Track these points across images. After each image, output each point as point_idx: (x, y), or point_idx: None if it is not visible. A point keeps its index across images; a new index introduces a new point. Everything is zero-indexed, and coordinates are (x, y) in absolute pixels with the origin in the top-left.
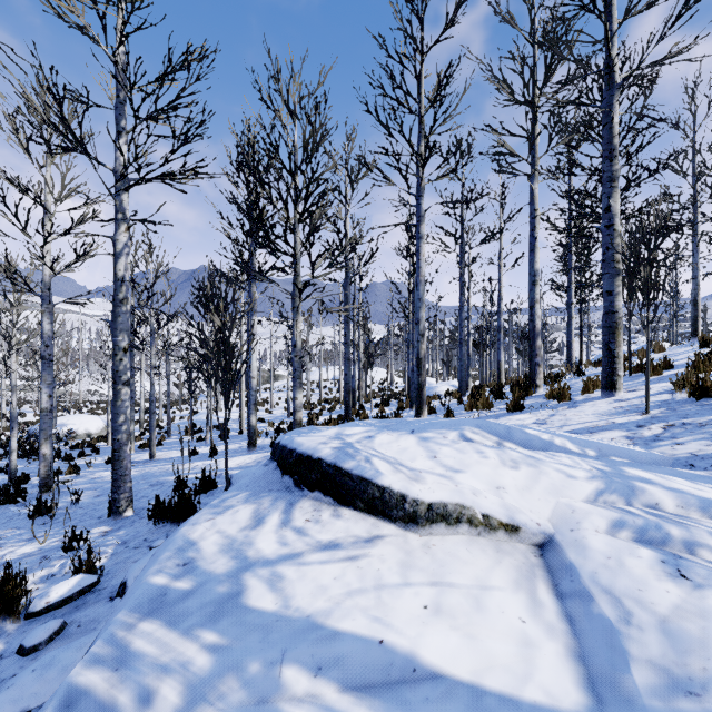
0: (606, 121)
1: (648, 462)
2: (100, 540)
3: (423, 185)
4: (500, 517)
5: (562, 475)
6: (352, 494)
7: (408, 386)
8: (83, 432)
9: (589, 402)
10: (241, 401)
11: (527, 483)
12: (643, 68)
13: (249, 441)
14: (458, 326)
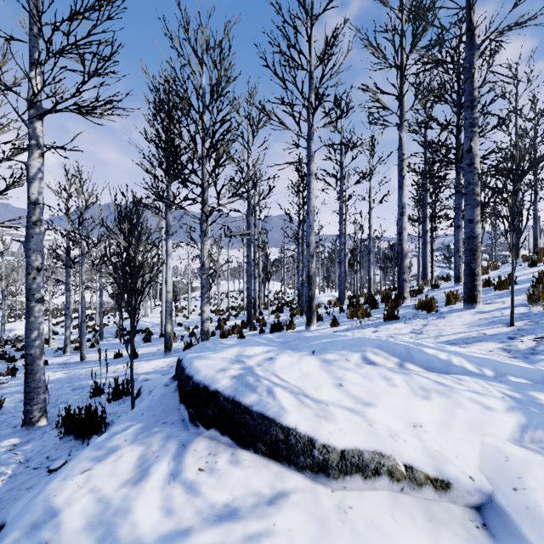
0: (468, 76)
1: (541, 380)
2: (2, 458)
3: (313, 130)
4: (426, 470)
5: (478, 406)
6: (252, 434)
7: (298, 297)
8: None
9: (453, 313)
10: (162, 309)
11: (444, 417)
12: (499, 31)
13: (165, 345)
14: (335, 249)
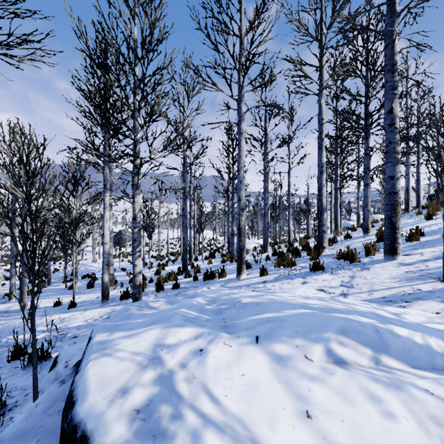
0: (389, 42)
1: None
2: None
3: (243, 92)
4: None
5: None
6: None
7: (228, 244)
8: None
9: (376, 264)
10: None
11: None
12: None
13: (102, 295)
14: (258, 203)
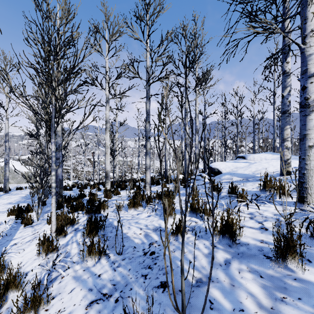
0: None
1: None
2: None
3: (275, 100)
4: (263, 158)
5: (276, 156)
6: (246, 158)
7: None
8: (171, 174)
9: None
10: None
11: (270, 156)
12: None
13: None
14: None
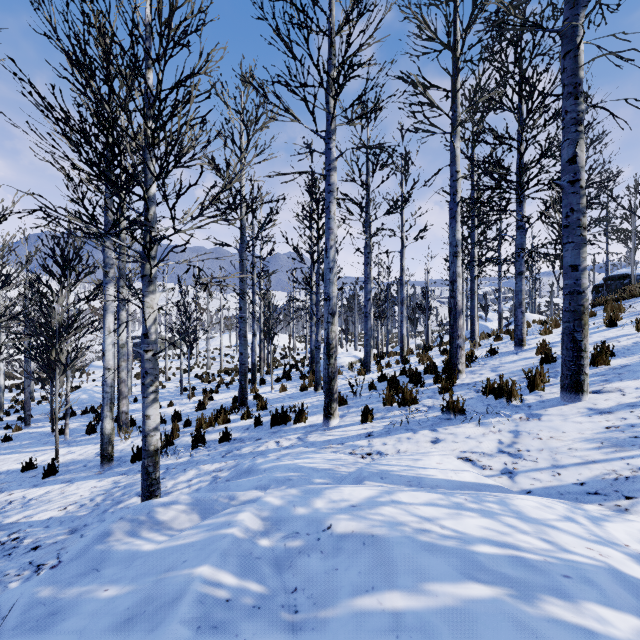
0: (570, 47)
1: None
2: None
3: (334, 125)
4: None
5: None
6: None
7: (311, 359)
8: None
9: (550, 408)
10: None
11: None
12: None
13: (102, 454)
14: (355, 295)
